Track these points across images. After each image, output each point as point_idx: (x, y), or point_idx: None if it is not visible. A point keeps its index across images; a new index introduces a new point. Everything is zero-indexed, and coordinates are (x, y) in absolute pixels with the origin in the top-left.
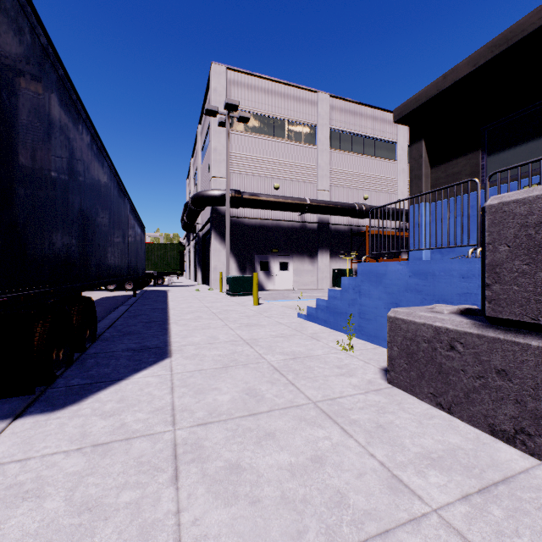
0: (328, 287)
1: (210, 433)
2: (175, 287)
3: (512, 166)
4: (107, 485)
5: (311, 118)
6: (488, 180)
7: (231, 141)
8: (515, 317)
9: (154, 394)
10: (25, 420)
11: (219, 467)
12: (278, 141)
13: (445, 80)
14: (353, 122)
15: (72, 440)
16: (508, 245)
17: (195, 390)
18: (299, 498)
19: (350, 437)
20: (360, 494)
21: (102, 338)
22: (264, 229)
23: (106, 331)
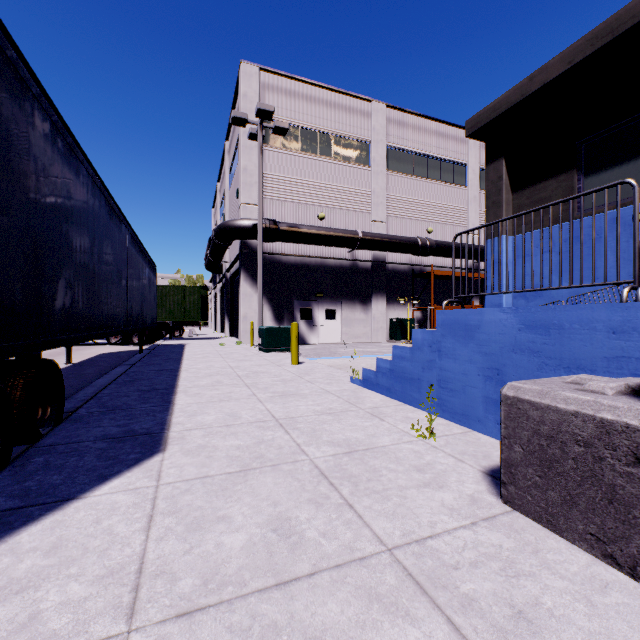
0: (384, 340)
1: None
2: (196, 340)
3: None
4: None
5: (363, 133)
6: None
7: (265, 160)
8: None
9: (116, 532)
10: None
11: None
12: (323, 161)
13: (531, 82)
14: (415, 138)
15: None
16: None
17: (187, 523)
18: None
19: None
20: None
21: (72, 417)
22: (306, 268)
23: (83, 405)
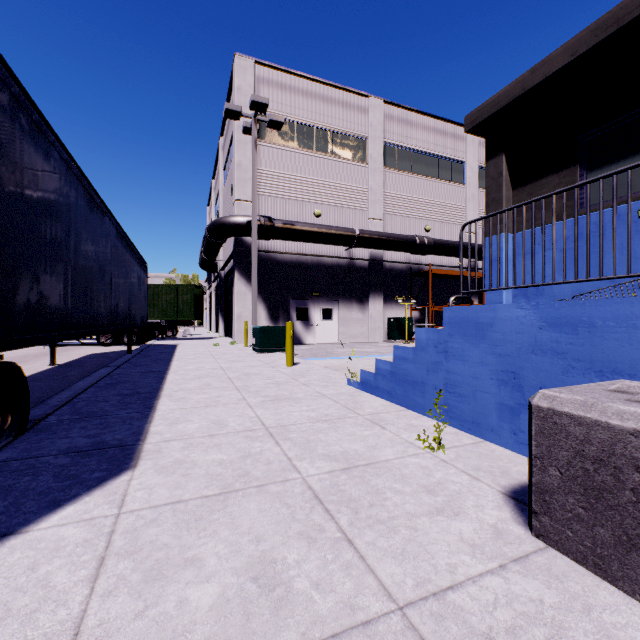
0: (381, 340)
1: None
2: (189, 340)
3: None
4: None
5: (360, 129)
6: None
7: (260, 155)
8: None
9: (53, 583)
10: None
11: None
12: (319, 157)
13: (533, 75)
14: (412, 135)
15: None
16: None
17: (146, 569)
18: None
19: None
20: None
21: (39, 426)
22: (302, 266)
23: (54, 412)
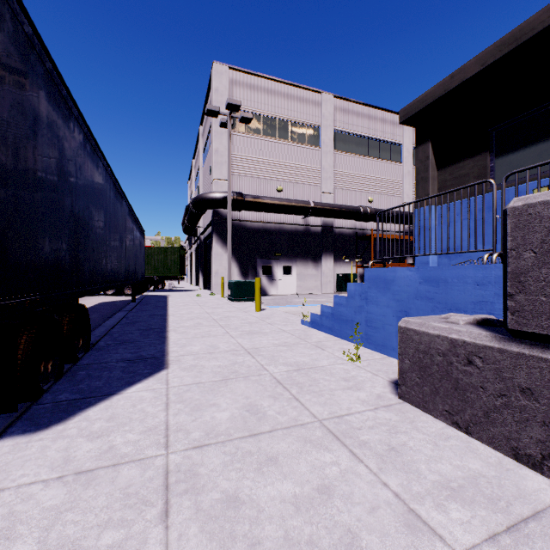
0: (332, 292)
1: (206, 457)
2: (176, 292)
3: (531, 166)
4: (88, 523)
5: (315, 120)
6: (504, 181)
7: (233, 143)
8: (542, 330)
9: (147, 411)
10: (4, 442)
11: (215, 500)
12: (281, 143)
13: (452, 79)
14: (358, 123)
15: (53, 467)
16: (534, 251)
17: (191, 407)
18: (304, 539)
19: (360, 462)
20: (373, 533)
21: (96, 347)
22: (267, 232)
23: (101, 339)
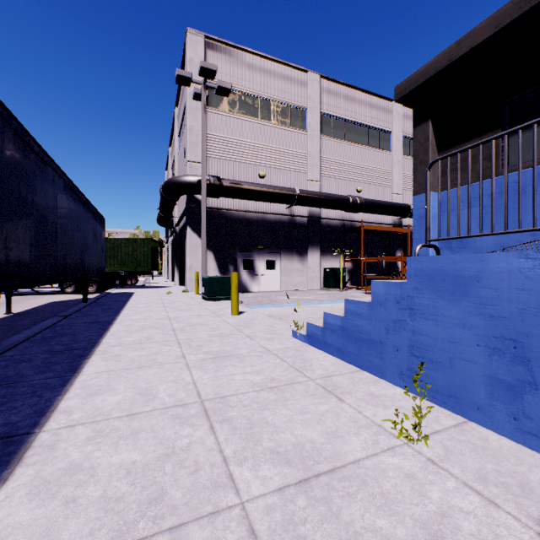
0: (319, 288)
1: None
2: (146, 289)
3: None
4: None
5: (300, 101)
6: None
7: (210, 121)
8: None
9: None
10: None
11: None
12: (263, 124)
13: (458, 47)
14: (346, 107)
15: None
16: None
17: None
18: None
19: None
20: None
21: None
22: (248, 222)
23: None
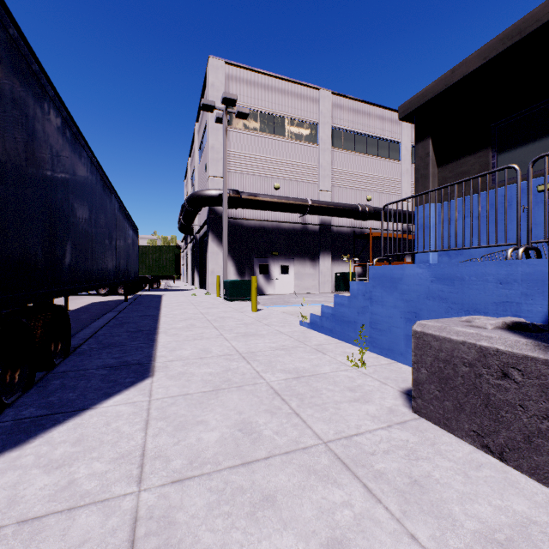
0: (330, 291)
1: (187, 496)
2: (171, 291)
3: None
4: None
5: (312, 116)
6: (531, 166)
7: (229, 139)
8: None
9: (123, 431)
10: None
11: None
12: (278, 140)
13: (453, 74)
14: (356, 120)
15: None
16: None
17: (175, 425)
18: None
19: (377, 502)
20: None
21: (77, 351)
22: (264, 230)
23: (84, 343)
